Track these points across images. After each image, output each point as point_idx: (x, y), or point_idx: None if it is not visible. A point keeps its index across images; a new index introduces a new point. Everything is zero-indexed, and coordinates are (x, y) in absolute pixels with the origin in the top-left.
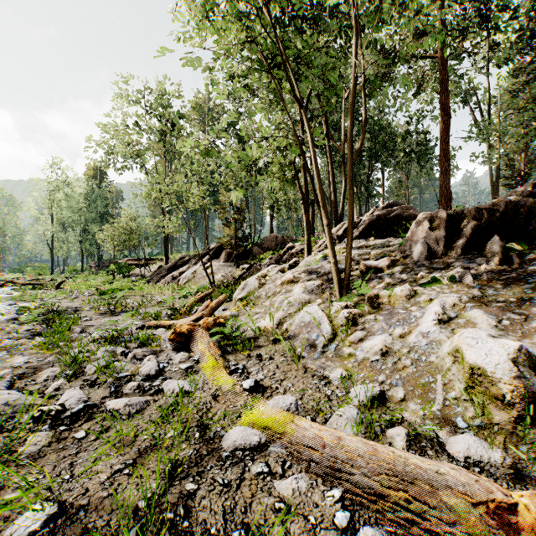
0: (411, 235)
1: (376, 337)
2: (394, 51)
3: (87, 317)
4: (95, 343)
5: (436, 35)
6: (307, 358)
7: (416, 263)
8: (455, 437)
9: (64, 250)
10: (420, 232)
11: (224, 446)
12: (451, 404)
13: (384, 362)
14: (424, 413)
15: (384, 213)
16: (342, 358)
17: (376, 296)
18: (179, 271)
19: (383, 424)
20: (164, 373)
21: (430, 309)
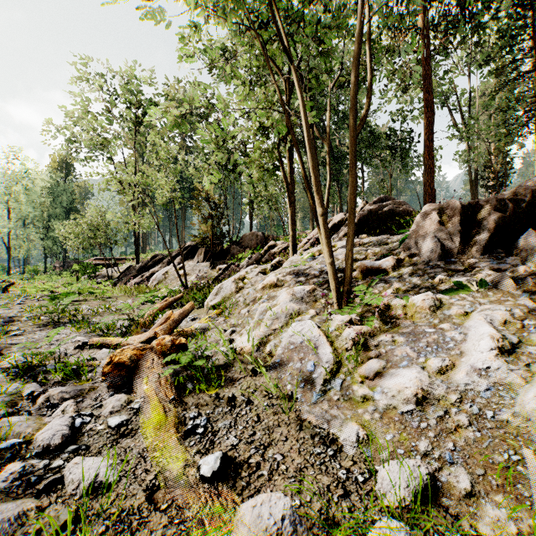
0: (416, 231)
1: (403, 373)
2: None
3: (18, 331)
4: (5, 375)
5: None
6: (302, 402)
7: (428, 263)
8: None
9: (25, 249)
10: (427, 226)
11: None
12: None
13: (423, 415)
14: (517, 528)
15: (376, 208)
16: (353, 401)
17: (386, 307)
18: (150, 272)
19: None
20: (81, 435)
21: (474, 329)
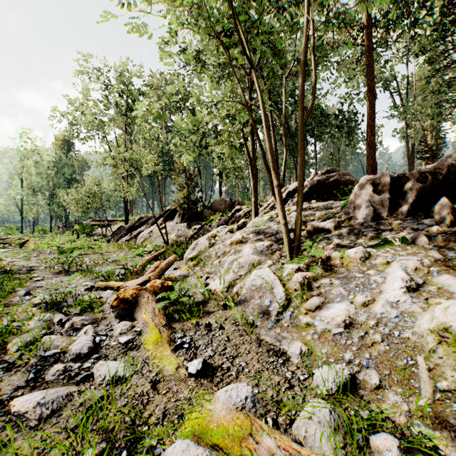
0: (355, 198)
1: (336, 306)
2: (343, 14)
3: (39, 277)
4: (36, 308)
5: None
6: (261, 328)
7: (363, 224)
8: None
9: (34, 212)
10: (363, 194)
11: None
12: (442, 396)
13: (349, 335)
14: (409, 407)
15: (324, 178)
16: (299, 327)
17: (327, 258)
18: (137, 231)
19: (364, 426)
20: (100, 348)
21: (391, 274)
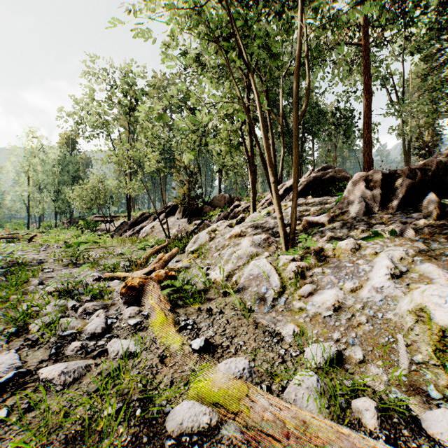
0: (348, 193)
1: (327, 292)
2: (336, 20)
3: (49, 269)
4: (50, 296)
5: (377, 2)
6: (257, 312)
7: (355, 218)
8: (432, 413)
9: (40, 208)
10: (356, 190)
11: (169, 429)
12: (418, 368)
13: (338, 318)
14: (388, 378)
15: (320, 175)
16: (293, 312)
17: (321, 250)
18: (140, 226)
19: (347, 393)
20: (112, 329)
21: (378, 263)
